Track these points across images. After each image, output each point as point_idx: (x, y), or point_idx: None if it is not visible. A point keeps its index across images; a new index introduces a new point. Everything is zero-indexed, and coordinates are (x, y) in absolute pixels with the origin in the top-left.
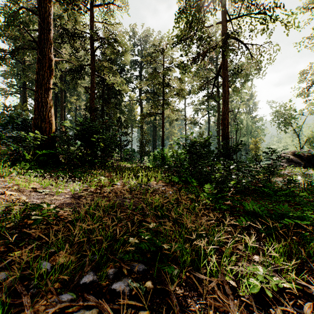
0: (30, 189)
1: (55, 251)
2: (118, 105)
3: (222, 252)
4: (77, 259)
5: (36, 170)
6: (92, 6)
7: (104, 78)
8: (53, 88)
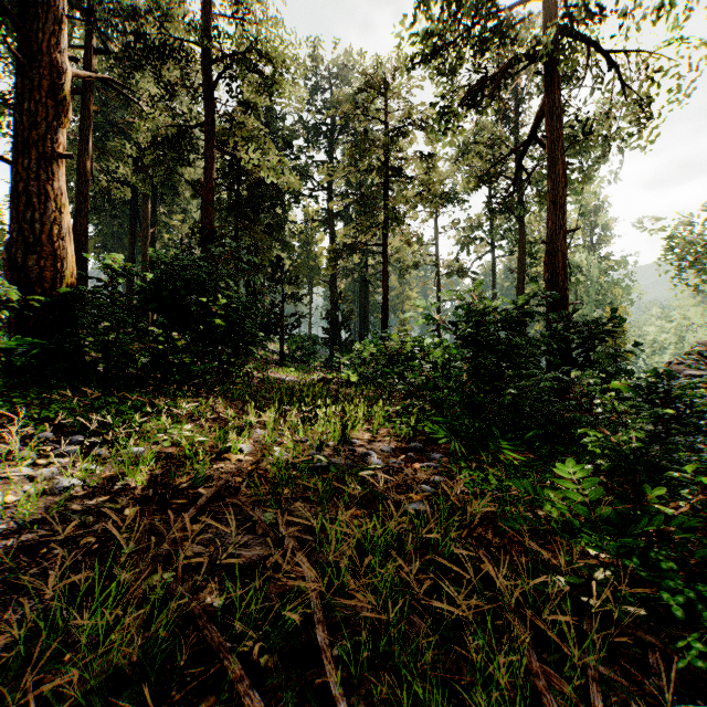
0: None
1: None
2: (276, 229)
3: None
4: None
5: None
6: None
7: (238, 157)
8: (66, 153)
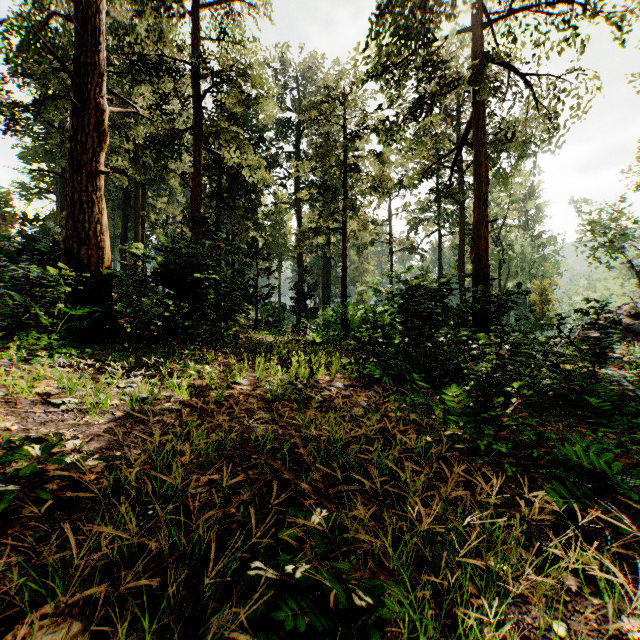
0: (34, 397)
1: (34, 600)
2: (251, 212)
3: (522, 600)
4: (89, 635)
5: (61, 351)
6: (196, 5)
7: (221, 156)
8: (105, 171)
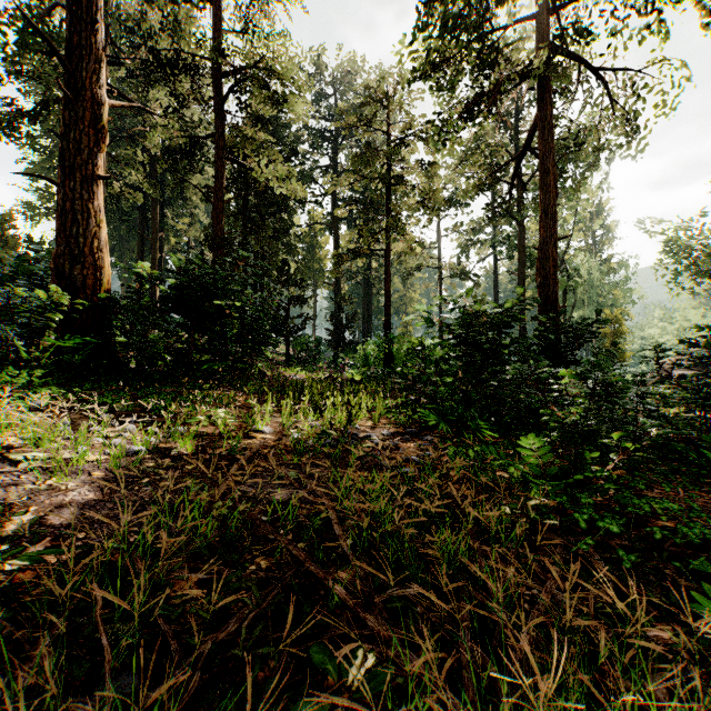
0: None
1: None
2: (282, 233)
3: None
4: None
5: (40, 391)
6: None
7: (247, 167)
8: (104, 175)
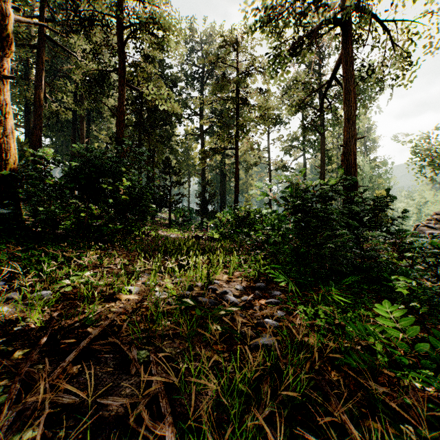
0: None
1: None
2: (166, 140)
3: None
4: None
5: None
6: None
7: (140, 91)
8: (10, 75)
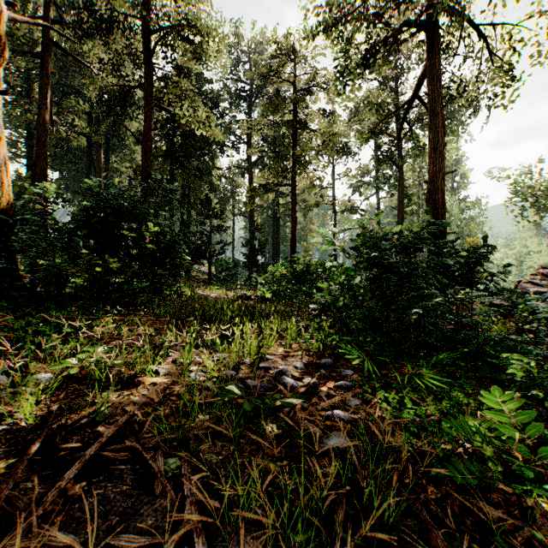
0: None
1: None
2: (205, 174)
3: None
4: None
5: None
6: None
7: (172, 112)
8: (3, 90)
